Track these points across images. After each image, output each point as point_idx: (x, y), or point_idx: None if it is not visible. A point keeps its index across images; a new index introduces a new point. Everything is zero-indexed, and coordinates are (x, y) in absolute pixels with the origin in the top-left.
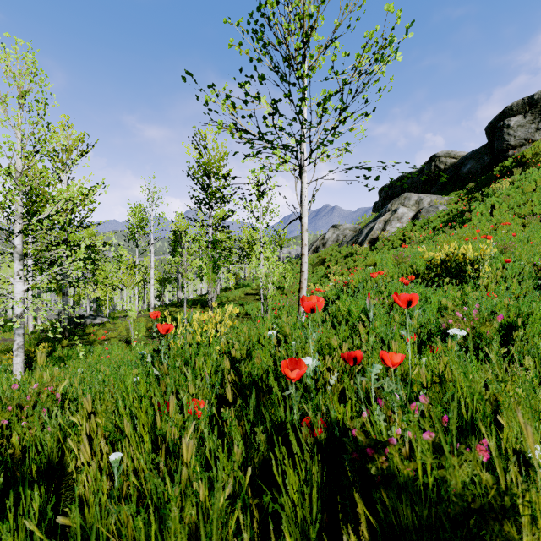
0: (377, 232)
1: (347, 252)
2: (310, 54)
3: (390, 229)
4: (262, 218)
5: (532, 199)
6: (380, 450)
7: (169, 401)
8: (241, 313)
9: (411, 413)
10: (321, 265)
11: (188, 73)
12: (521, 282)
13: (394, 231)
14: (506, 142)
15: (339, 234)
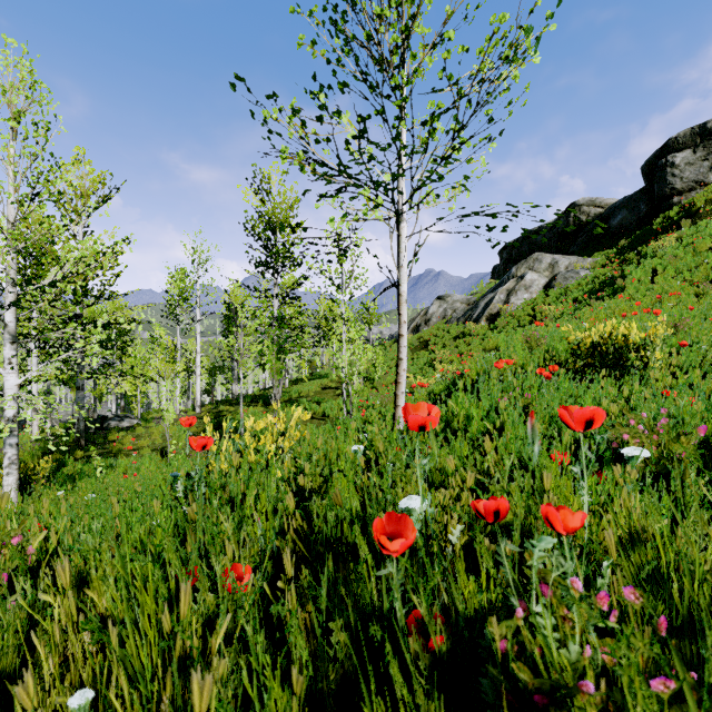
0: (498, 305)
1: (457, 332)
2: (412, 53)
3: (516, 301)
4: (345, 286)
5: (708, 261)
6: (563, 710)
7: (182, 589)
8: (316, 413)
9: (620, 639)
10: (423, 349)
11: (238, 77)
12: (704, 374)
13: (520, 304)
14: (670, 185)
15: (447, 308)
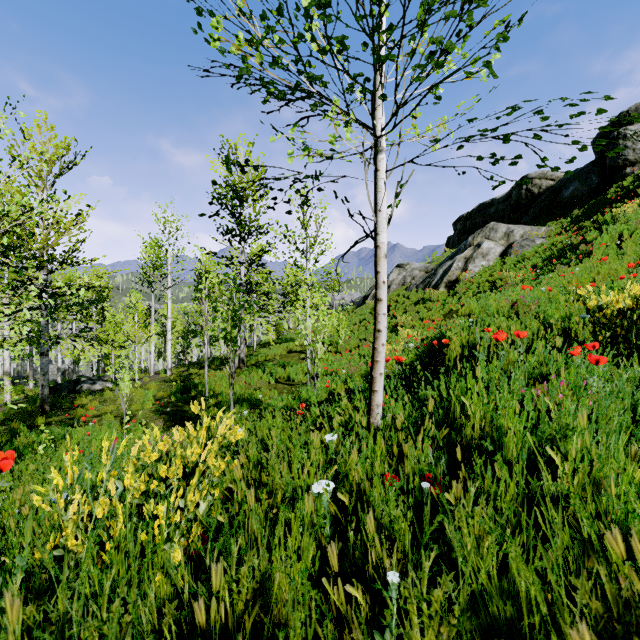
0: (456, 272)
1: (417, 298)
2: None
3: (474, 268)
4: (309, 252)
5: None
6: None
7: None
8: (281, 377)
9: None
10: None
11: None
12: None
13: (478, 271)
14: (623, 157)
15: (406, 275)
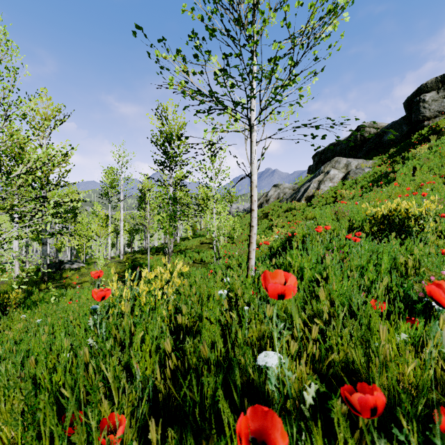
0: (312, 190)
1: (287, 207)
2: (261, 11)
3: (324, 188)
4: (215, 178)
5: None
6: None
7: None
8: (197, 259)
9: None
10: (265, 218)
11: (137, 26)
12: None
13: (327, 189)
14: (422, 114)
15: (280, 192)
